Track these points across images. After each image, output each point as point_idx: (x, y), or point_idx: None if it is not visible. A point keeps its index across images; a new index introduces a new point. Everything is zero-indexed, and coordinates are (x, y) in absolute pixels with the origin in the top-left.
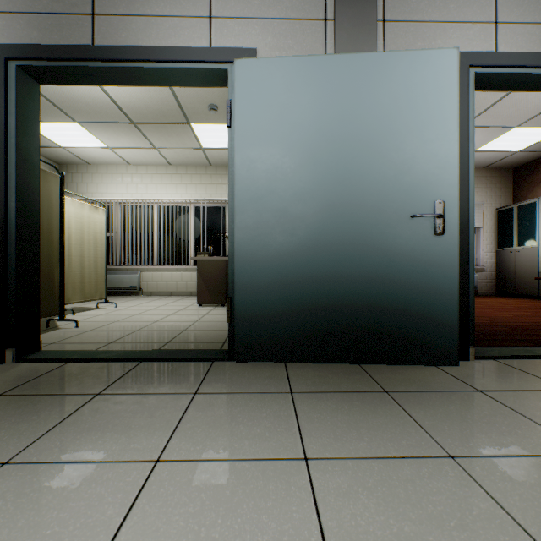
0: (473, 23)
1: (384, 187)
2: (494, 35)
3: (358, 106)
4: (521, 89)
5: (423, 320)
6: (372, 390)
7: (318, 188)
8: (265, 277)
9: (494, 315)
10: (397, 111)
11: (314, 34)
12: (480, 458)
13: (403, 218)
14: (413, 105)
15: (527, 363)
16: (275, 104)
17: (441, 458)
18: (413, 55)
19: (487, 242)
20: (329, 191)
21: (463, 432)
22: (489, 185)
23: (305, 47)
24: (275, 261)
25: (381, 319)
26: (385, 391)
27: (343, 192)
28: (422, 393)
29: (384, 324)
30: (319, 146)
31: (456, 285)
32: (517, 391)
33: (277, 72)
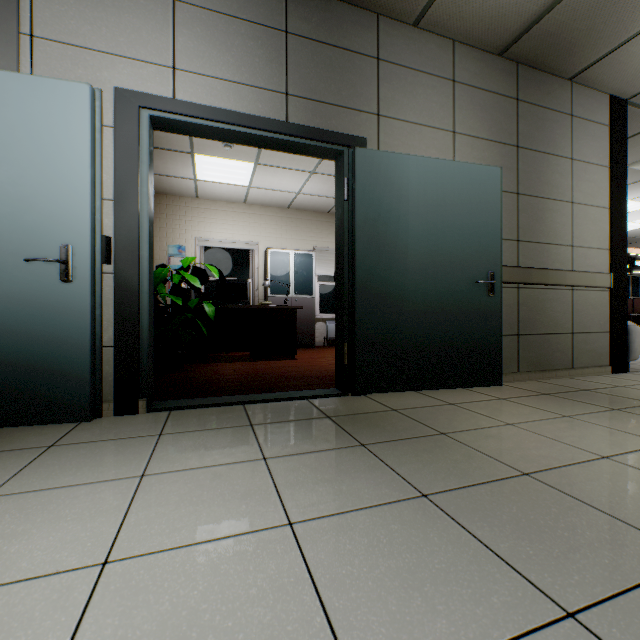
0: (149, 63)
1: None
2: (173, 80)
3: None
4: (225, 140)
5: (48, 375)
6: None
7: None
8: None
9: (311, 365)
10: (16, 140)
11: None
12: None
13: (24, 261)
14: (37, 136)
15: (195, 412)
16: None
17: None
18: (37, 81)
19: None
20: None
21: None
22: None
23: None
24: None
25: None
26: None
27: None
28: None
29: None
30: None
31: (88, 335)
32: (95, 442)
33: None
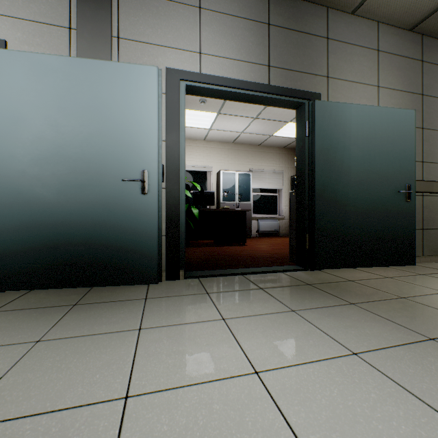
0: (185, 50)
1: (105, 158)
2: (199, 61)
3: (85, 97)
4: (227, 99)
5: (133, 253)
6: (65, 305)
7: (52, 156)
8: (7, 224)
9: (261, 249)
10: (115, 104)
11: (60, 37)
12: (58, 339)
13: (119, 181)
14: (127, 102)
15: (215, 279)
16: (16, 87)
17: (29, 343)
18: (127, 66)
19: (286, 199)
20: (62, 158)
21: (80, 325)
22: (287, 160)
23: (52, 46)
24: (15, 211)
25: (103, 253)
26: (74, 305)
27: (73, 160)
28: (101, 303)
29: (105, 257)
30: (54, 124)
31: (156, 228)
32: (171, 297)
33: (17, 62)
